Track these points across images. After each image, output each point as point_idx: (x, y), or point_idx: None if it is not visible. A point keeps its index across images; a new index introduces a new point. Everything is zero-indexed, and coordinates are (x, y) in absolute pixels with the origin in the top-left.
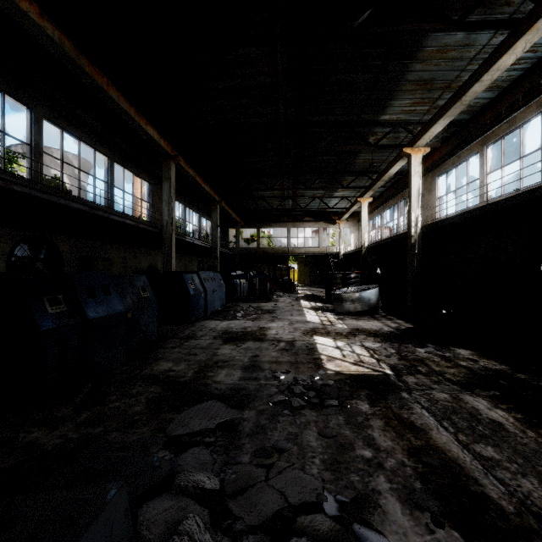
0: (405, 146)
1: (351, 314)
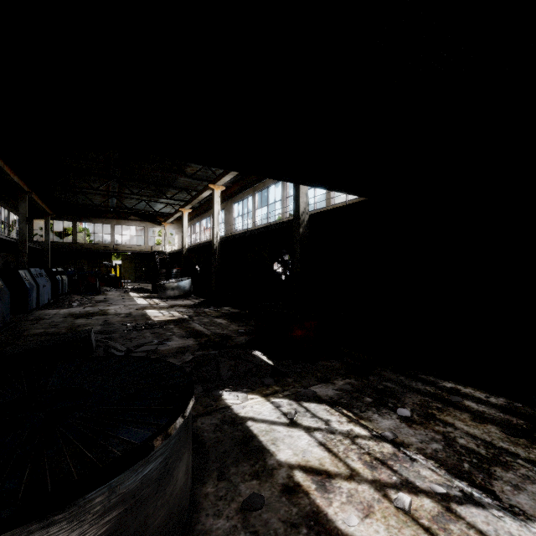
0: (210, 181)
1: (172, 298)
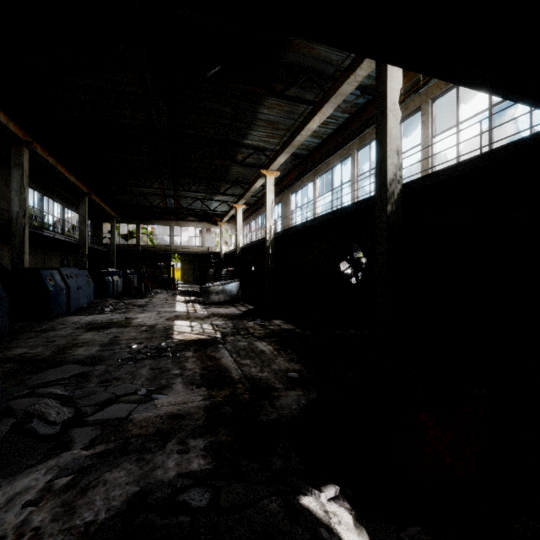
0: (263, 167)
1: (216, 304)
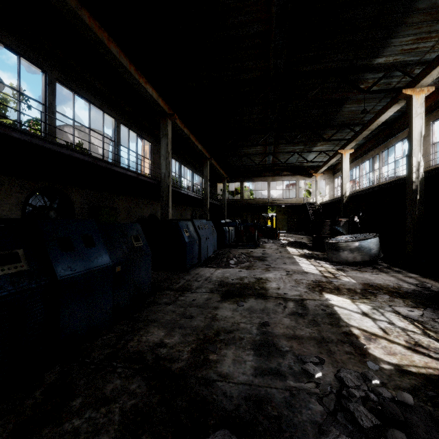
0: (402, 88)
1: (349, 264)
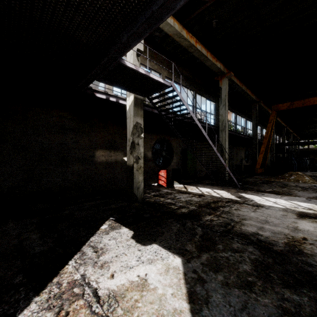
0: None
1: None
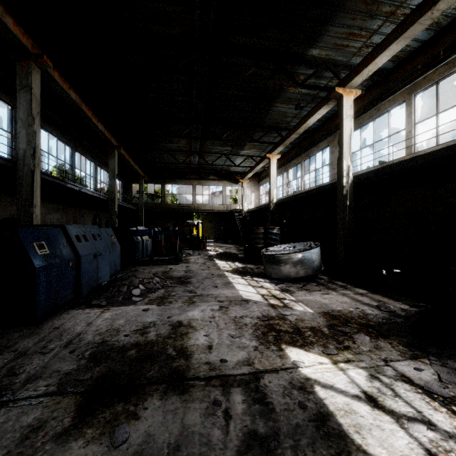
0: (332, 88)
1: (291, 281)
